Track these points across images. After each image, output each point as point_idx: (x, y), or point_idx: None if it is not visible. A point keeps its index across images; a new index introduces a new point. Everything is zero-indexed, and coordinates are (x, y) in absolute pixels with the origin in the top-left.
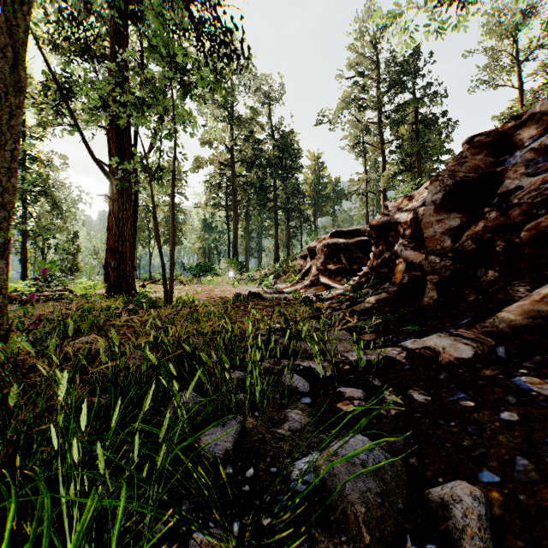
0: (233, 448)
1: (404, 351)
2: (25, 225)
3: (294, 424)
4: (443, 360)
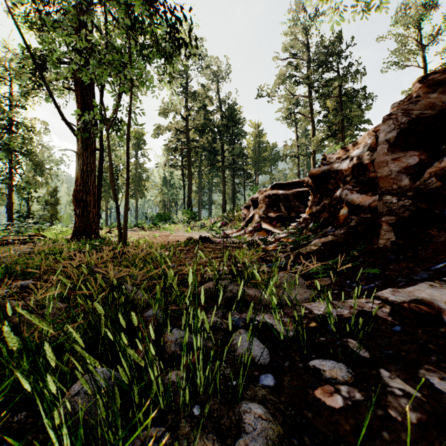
0: None
1: (386, 305)
2: (11, 180)
3: (255, 441)
4: None
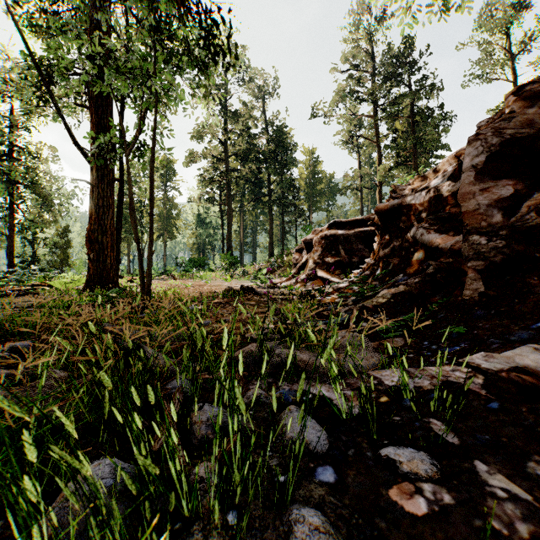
0: None
1: (478, 374)
2: (12, 218)
3: None
4: None
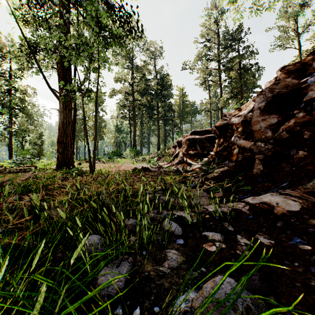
0: (124, 286)
1: (247, 205)
2: (11, 128)
3: (172, 262)
4: (278, 212)
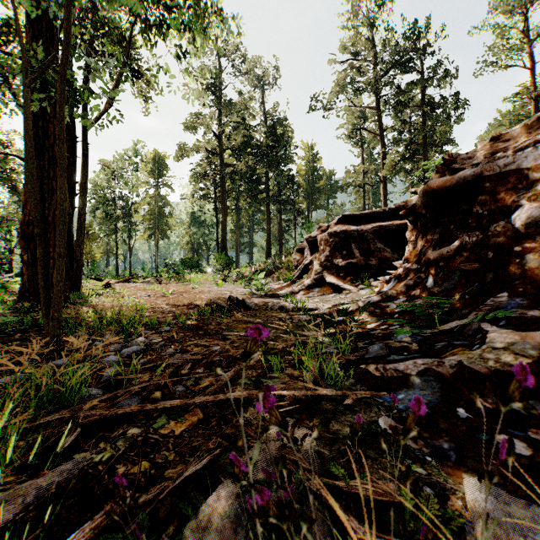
0: None
1: None
2: None
3: None
4: None
